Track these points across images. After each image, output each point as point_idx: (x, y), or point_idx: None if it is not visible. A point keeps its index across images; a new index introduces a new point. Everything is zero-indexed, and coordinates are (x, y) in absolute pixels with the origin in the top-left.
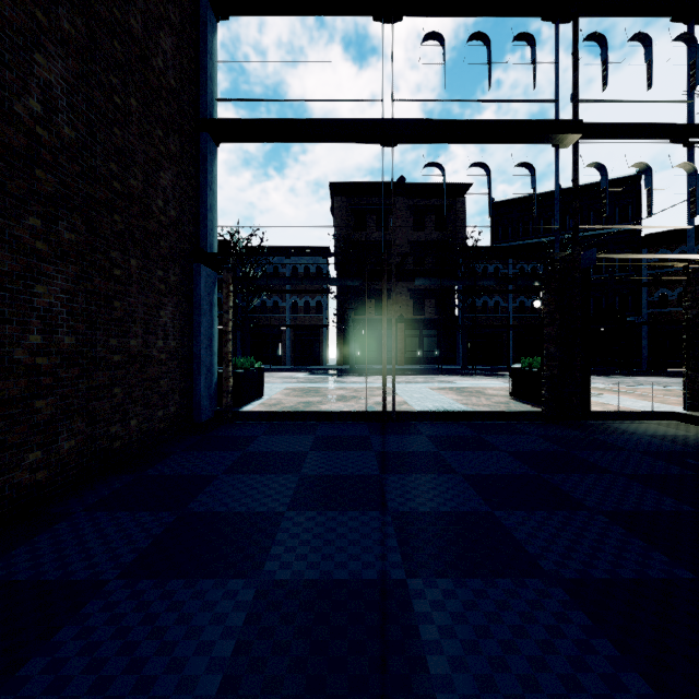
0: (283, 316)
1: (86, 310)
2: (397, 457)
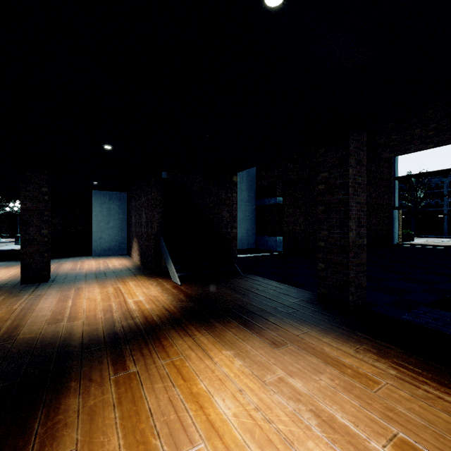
0: (442, 209)
1: (376, 223)
2: (437, 250)
